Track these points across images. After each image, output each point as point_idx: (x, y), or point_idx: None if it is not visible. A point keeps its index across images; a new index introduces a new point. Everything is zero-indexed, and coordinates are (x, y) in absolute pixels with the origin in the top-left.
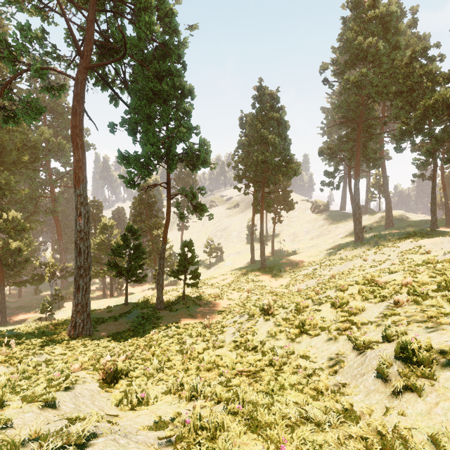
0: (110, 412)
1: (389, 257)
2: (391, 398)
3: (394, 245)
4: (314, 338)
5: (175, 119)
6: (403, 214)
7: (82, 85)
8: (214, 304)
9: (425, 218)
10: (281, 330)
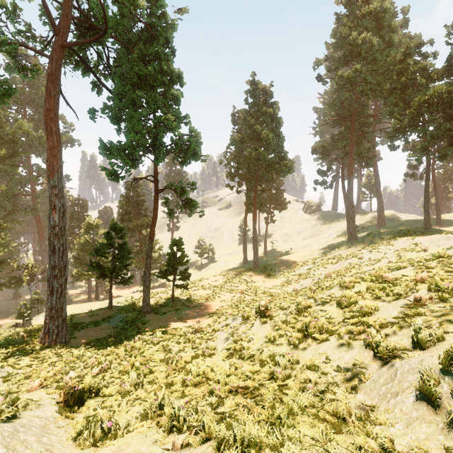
0: (62, 452)
1: (385, 255)
2: (447, 432)
3: (389, 243)
4: (321, 344)
5: (162, 106)
6: (394, 214)
7: (57, 64)
8: (205, 306)
9: (415, 218)
10: (281, 335)
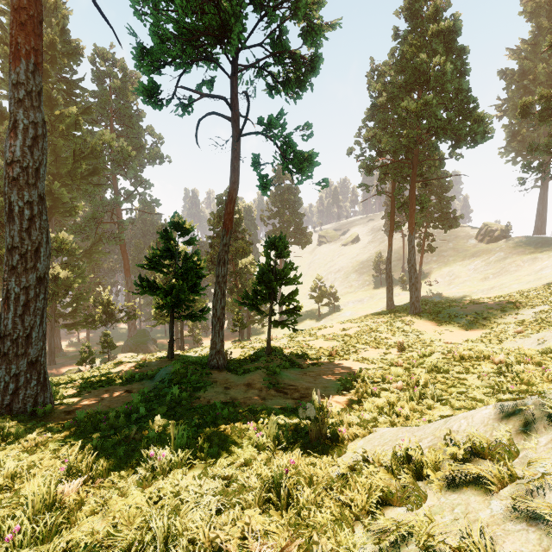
0: None
1: None
2: None
3: None
4: None
5: None
6: None
7: None
8: (331, 367)
9: None
10: None
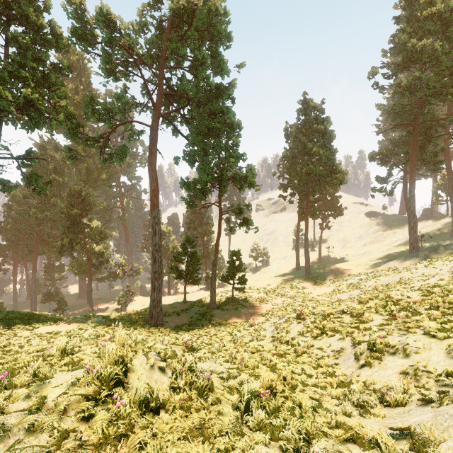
0: None
1: (440, 272)
2: (357, 369)
3: (447, 259)
4: (330, 338)
5: (226, 150)
6: None
7: (156, 131)
8: (259, 307)
9: None
10: (308, 331)
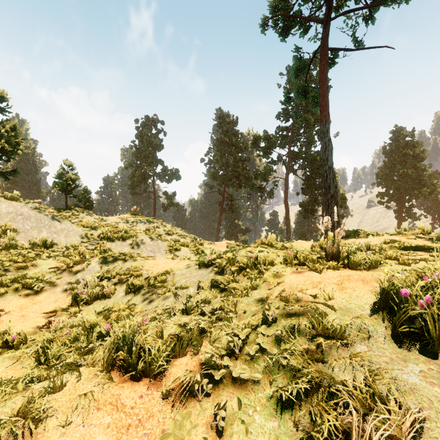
0: None
1: None
2: None
3: None
4: None
5: None
6: None
7: (287, 181)
8: None
9: None
10: None
